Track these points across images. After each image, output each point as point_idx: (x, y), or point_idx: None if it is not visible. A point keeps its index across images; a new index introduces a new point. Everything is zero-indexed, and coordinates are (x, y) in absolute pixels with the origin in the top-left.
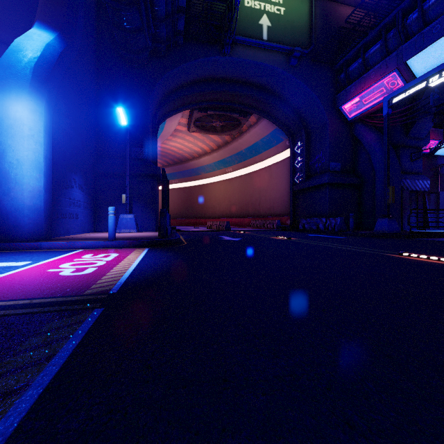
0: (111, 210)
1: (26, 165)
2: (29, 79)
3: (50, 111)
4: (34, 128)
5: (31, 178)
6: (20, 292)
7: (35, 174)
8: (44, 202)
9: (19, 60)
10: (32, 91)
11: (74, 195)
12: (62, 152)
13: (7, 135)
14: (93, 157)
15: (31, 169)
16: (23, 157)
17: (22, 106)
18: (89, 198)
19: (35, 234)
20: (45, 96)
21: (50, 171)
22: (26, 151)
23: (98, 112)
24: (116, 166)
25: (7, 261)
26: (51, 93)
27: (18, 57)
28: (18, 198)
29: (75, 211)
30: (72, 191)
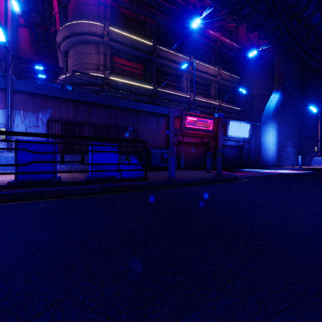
0: (299, 157)
1: (271, 144)
2: (271, 117)
3: (278, 124)
4: (273, 132)
5: (272, 148)
6: (271, 172)
7: (273, 146)
8: (276, 155)
9: (268, 112)
10: (272, 121)
11: (288, 150)
12: (282, 135)
13: (265, 136)
14: (298, 130)
15: (272, 145)
16: (270, 142)
17: (269, 127)
18: (296, 150)
19: (273, 165)
20: (276, 121)
21: (278, 144)
22: (270, 140)
23: (302, 107)
24: (312, 132)
25: (267, 170)
26: (278, 118)
27: (268, 111)
28: (268, 154)
29: (288, 157)
30: (287, 148)
